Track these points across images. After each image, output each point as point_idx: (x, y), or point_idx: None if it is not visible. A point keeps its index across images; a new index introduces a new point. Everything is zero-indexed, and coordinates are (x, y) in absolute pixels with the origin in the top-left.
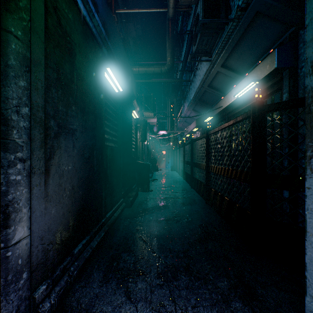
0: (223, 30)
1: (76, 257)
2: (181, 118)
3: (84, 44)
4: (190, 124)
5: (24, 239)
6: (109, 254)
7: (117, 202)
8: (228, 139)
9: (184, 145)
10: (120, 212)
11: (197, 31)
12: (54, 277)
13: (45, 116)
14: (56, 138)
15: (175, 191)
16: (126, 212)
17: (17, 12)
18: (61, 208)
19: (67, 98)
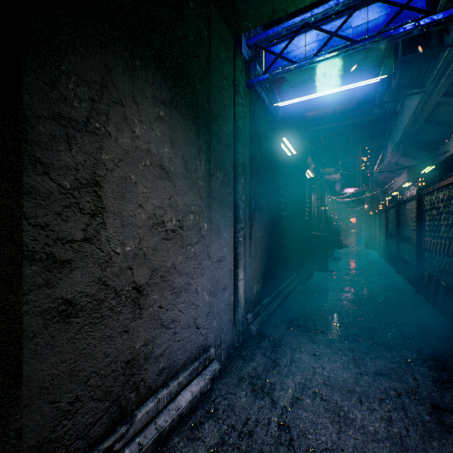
0: (436, 58)
1: (264, 308)
2: (382, 167)
3: (267, 129)
4: (398, 176)
5: (243, 278)
6: (288, 315)
7: (290, 275)
8: (445, 203)
9: (386, 210)
10: (293, 286)
11: (394, 70)
12: (254, 313)
13: (250, 198)
14: (254, 213)
15: (368, 275)
16: (301, 288)
17: (241, 139)
18: (256, 265)
19: (259, 181)
